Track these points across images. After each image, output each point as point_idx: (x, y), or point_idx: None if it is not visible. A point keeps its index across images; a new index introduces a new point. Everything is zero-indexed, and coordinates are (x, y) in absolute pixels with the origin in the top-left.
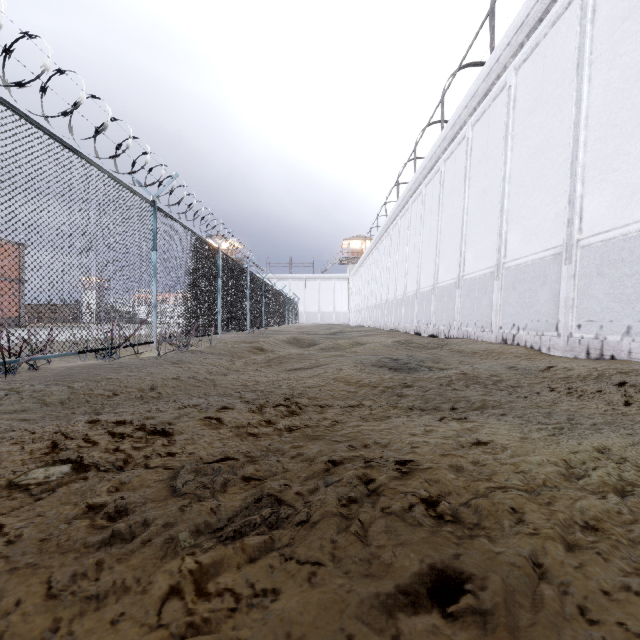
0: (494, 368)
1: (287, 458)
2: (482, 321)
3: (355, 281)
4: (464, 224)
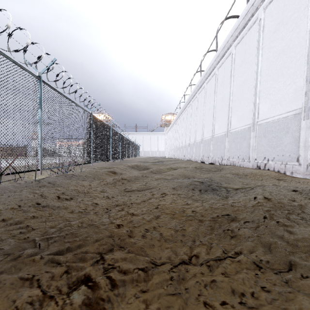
0: (283, 192)
1: None
2: (243, 155)
3: (168, 135)
4: (230, 101)
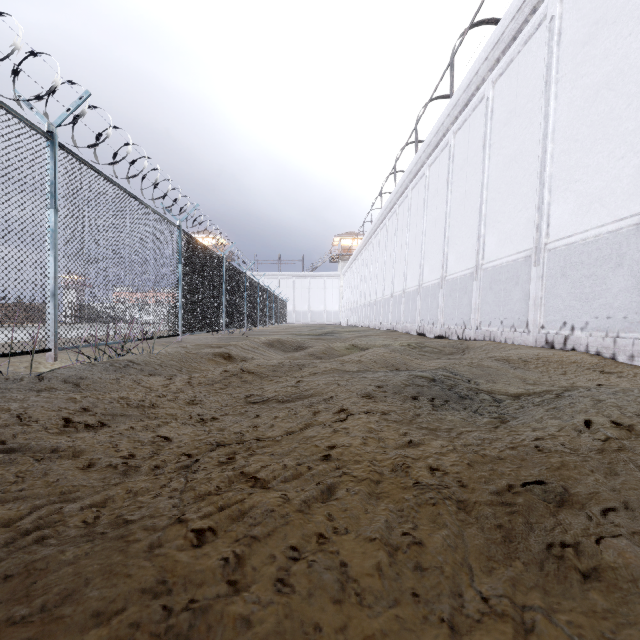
0: None
1: None
2: (512, 319)
3: (347, 279)
4: (483, 202)
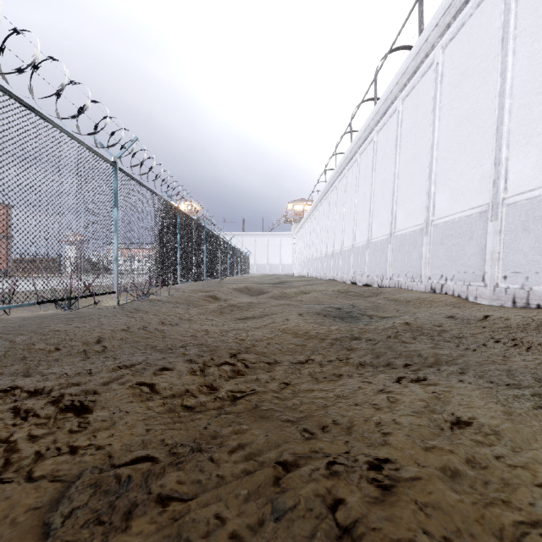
0: (434, 318)
1: (224, 454)
2: (412, 272)
3: (298, 238)
4: (395, 187)
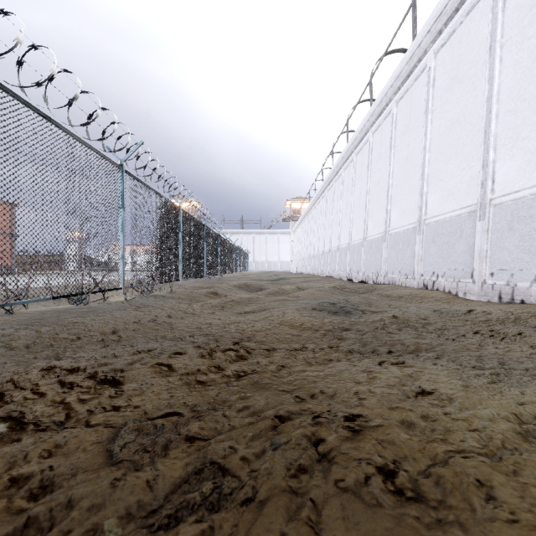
0: (421, 312)
1: (233, 412)
2: (406, 269)
3: (296, 235)
4: (390, 186)
